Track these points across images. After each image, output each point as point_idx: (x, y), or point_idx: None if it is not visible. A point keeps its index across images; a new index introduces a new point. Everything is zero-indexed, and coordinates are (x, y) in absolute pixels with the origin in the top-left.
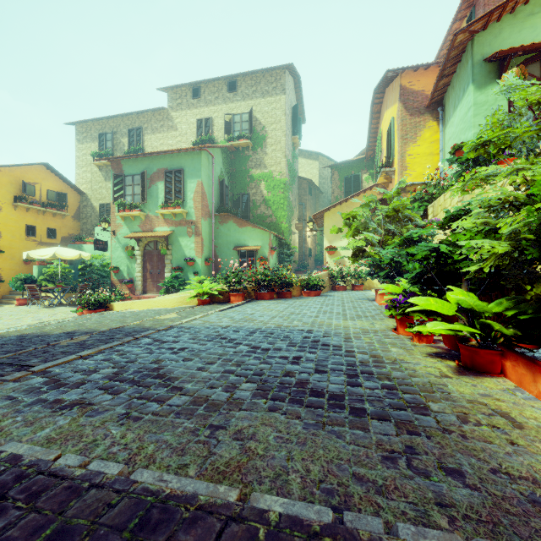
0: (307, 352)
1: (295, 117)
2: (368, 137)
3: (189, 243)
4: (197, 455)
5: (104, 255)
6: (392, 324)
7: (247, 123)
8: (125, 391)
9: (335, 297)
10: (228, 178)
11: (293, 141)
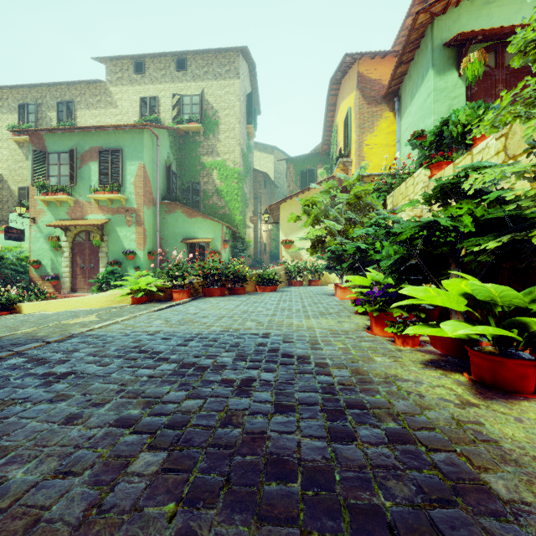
0: (262, 370)
1: (250, 105)
2: (324, 130)
3: (129, 234)
4: None
5: (21, 247)
6: (362, 321)
7: (198, 106)
8: None
9: (292, 292)
10: (177, 165)
11: (248, 131)
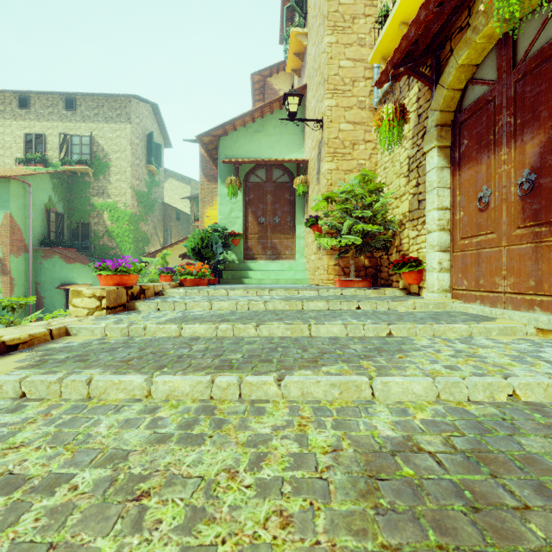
0: None
1: (150, 145)
2: None
3: None
4: None
5: None
6: None
7: (88, 147)
8: None
9: None
10: (64, 204)
11: (150, 169)
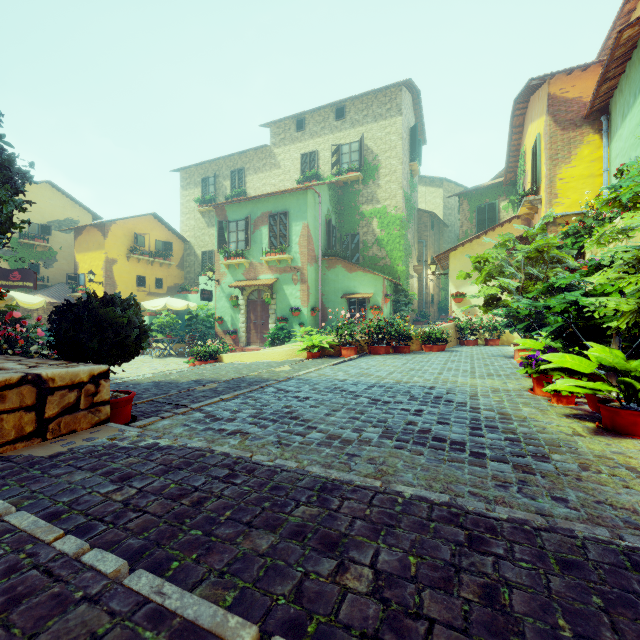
0: (429, 407)
1: (413, 139)
2: (508, 156)
3: (294, 292)
4: (341, 469)
5: (208, 305)
6: (530, 384)
7: (356, 153)
8: (270, 427)
9: (462, 352)
10: (335, 217)
11: (411, 168)
